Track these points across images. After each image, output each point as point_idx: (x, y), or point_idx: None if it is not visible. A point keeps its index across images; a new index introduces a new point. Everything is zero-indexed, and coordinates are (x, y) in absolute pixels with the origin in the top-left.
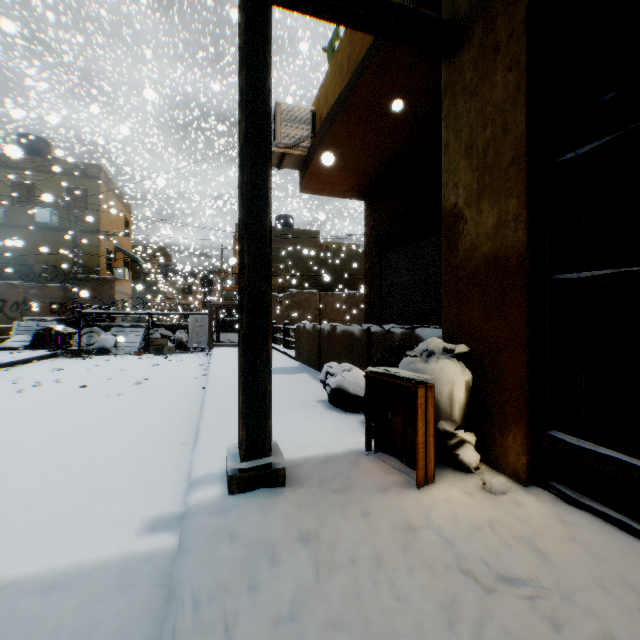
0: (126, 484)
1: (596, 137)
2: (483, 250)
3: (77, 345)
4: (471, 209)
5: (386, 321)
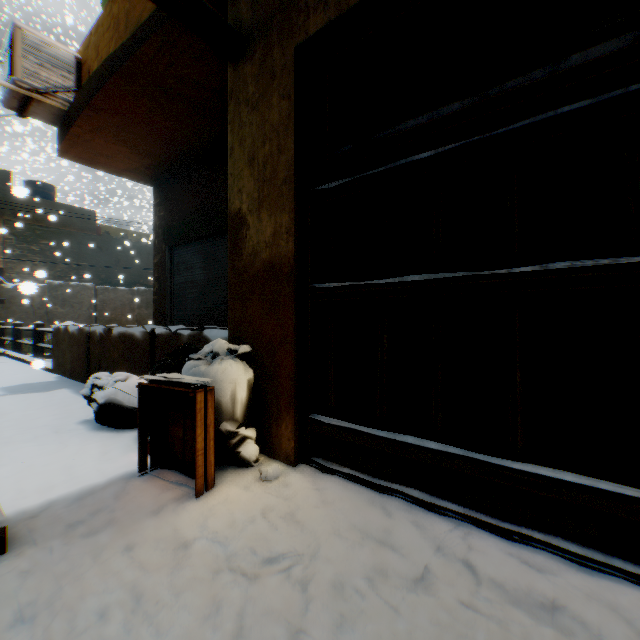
0: None
1: (341, 177)
2: (263, 256)
3: None
4: (253, 216)
5: (179, 322)
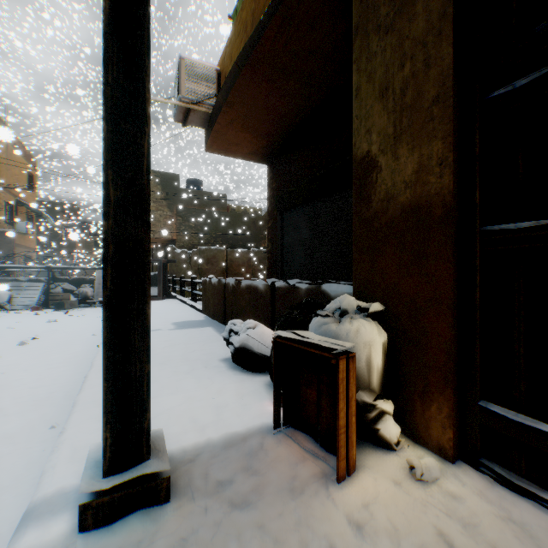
0: None
1: (540, 66)
2: (401, 200)
3: None
4: (386, 156)
5: (287, 275)
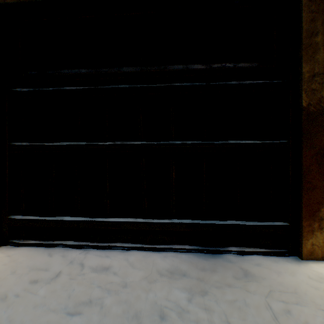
0: None
1: (30, 87)
2: None
3: None
4: None
5: None
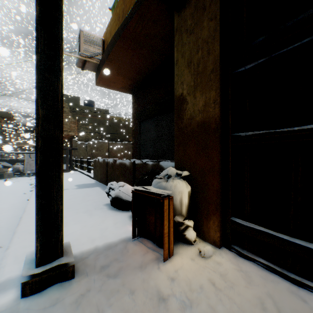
0: None
1: (255, 60)
2: (197, 119)
3: None
4: (190, 96)
5: (143, 157)
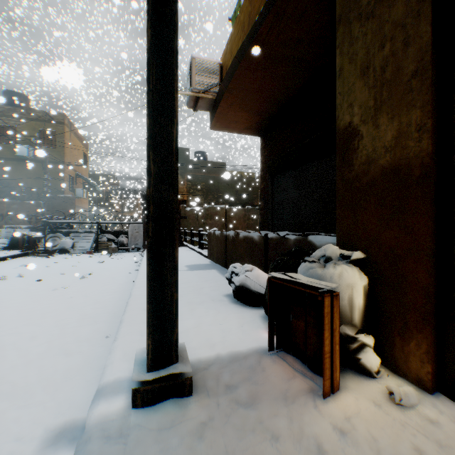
0: (44, 383)
1: None
2: (380, 162)
3: (43, 246)
4: (367, 125)
5: (277, 228)
